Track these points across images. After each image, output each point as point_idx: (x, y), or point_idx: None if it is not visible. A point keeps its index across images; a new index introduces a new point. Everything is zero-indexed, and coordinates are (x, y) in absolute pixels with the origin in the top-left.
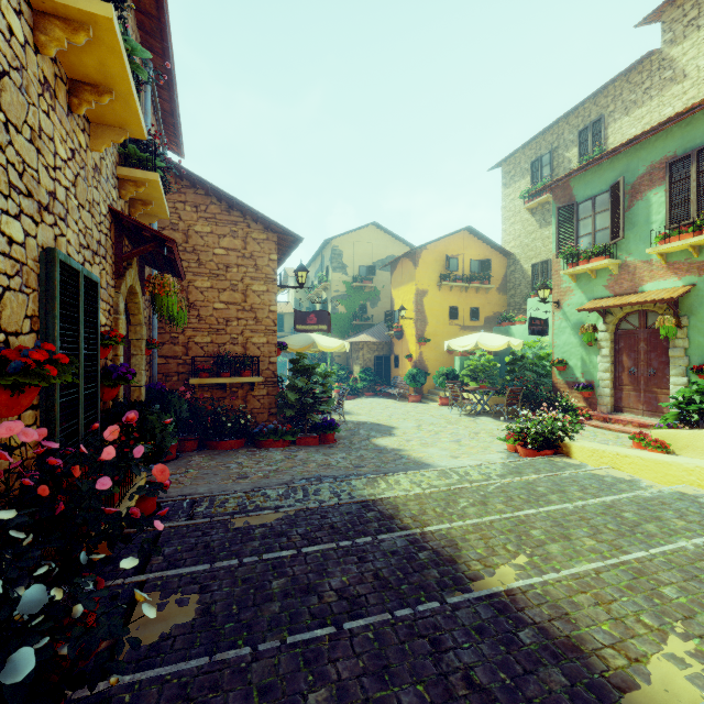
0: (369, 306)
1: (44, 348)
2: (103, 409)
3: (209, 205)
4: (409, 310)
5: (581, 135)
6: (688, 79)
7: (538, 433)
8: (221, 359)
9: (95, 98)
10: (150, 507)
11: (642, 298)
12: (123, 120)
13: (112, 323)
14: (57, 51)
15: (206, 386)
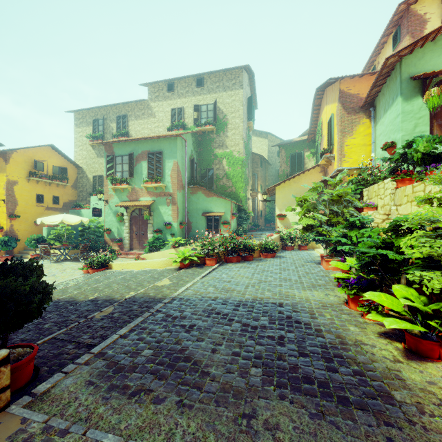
0: None
1: None
2: None
3: None
4: (0, 194)
5: (118, 119)
6: (156, 118)
7: (99, 262)
8: None
9: None
10: None
11: (139, 204)
12: None
13: None
14: None
15: None
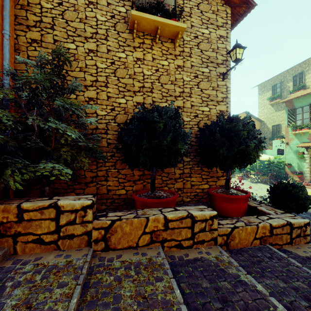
0: None
1: None
2: None
3: None
4: None
5: (294, 78)
6: None
7: None
8: None
9: None
10: None
11: None
12: None
13: None
14: None
15: None
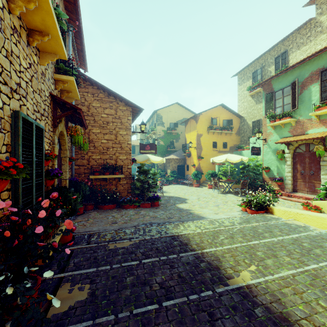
0: (174, 141)
1: (10, 160)
2: (47, 190)
3: (99, 93)
4: (194, 143)
5: (276, 60)
6: None
7: (257, 202)
8: (105, 166)
9: (40, 38)
10: (69, 238)
11: (307, 137)
12: (55, 50)
13: (51, 149)
14: (21, 13)
15: (97, 179)
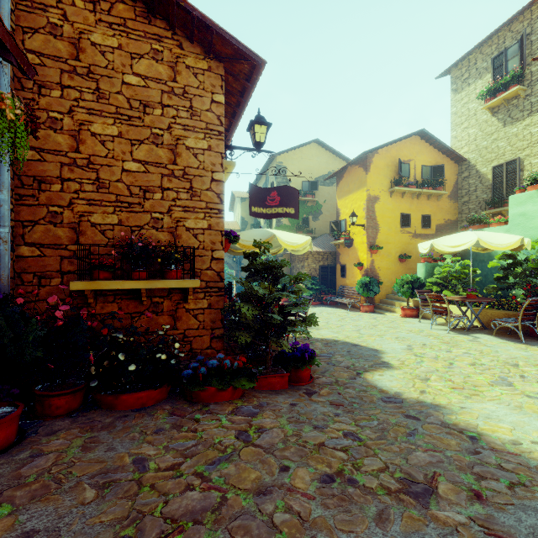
0: (311, 219)
1: None
2: None
3: (115, 3)
4: (359, 218)
5: None
6: None
7: None
8: (131, 249)
9: None
10: None
11: None
12: None
13: None
14: None
15: (109, 294)
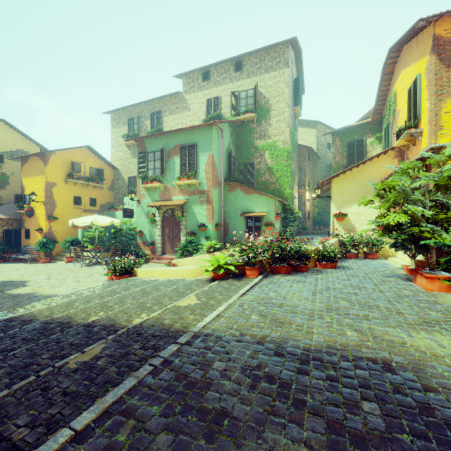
0: None
1: None
2: None
3: None
4: (40, 196)
5: (152, 116)
6: (191, 111)
7: (122, 268)
8: None
9: None
10: None
11: (171, 203)
12: None
13: None
14: None
15: None
